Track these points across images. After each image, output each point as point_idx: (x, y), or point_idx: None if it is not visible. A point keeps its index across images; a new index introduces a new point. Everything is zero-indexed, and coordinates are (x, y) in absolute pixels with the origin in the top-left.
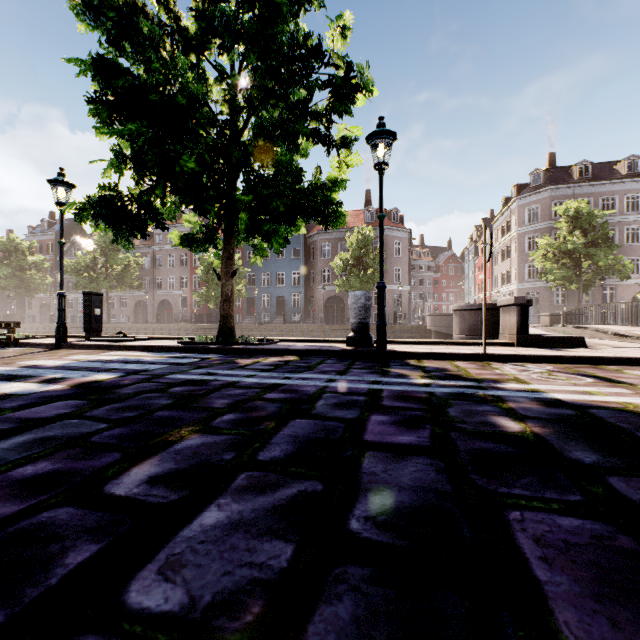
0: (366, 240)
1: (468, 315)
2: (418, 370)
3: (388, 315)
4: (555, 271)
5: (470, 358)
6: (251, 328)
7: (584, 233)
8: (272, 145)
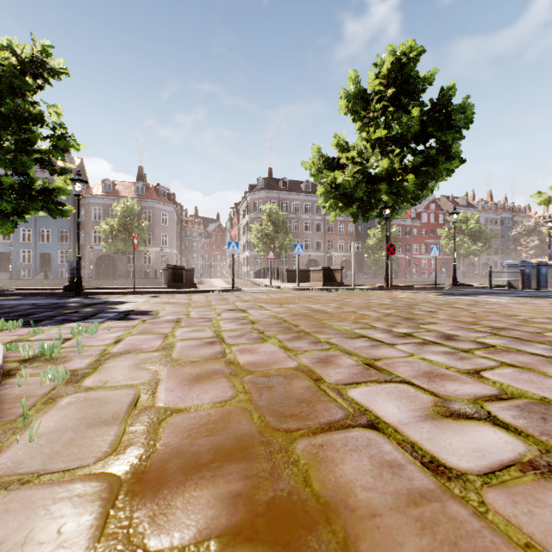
0: (131, 211)
1: (166, 273)
2: (84, 298)
3: None
4: (260, 246)
5: (126, 293)
6: (4, 284)
7: (275, 224)
8: (4, 166)
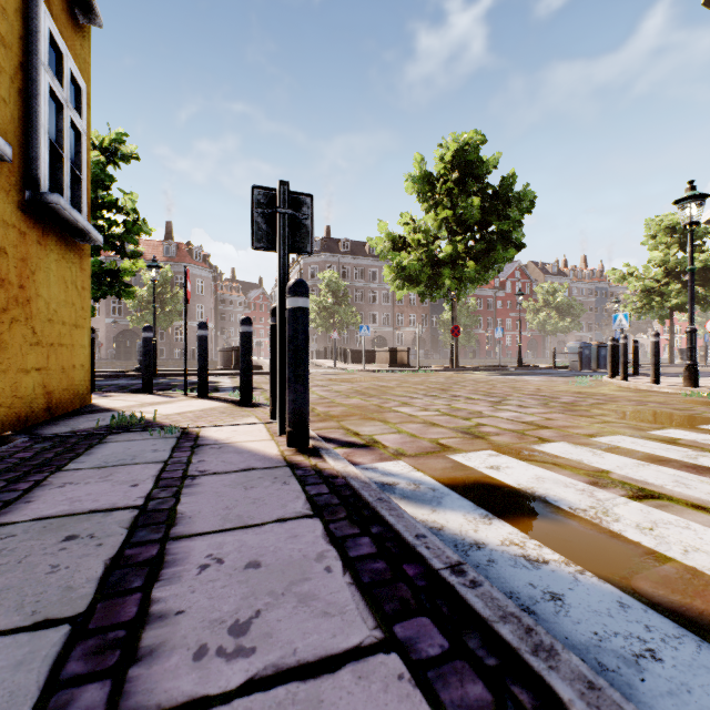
0: (164, 279)
1: (225, 354)
2: (168, 379)
3: (190, 351)
4: (317, 321)
5: None
6: None
7: (335, 295)
8: None
